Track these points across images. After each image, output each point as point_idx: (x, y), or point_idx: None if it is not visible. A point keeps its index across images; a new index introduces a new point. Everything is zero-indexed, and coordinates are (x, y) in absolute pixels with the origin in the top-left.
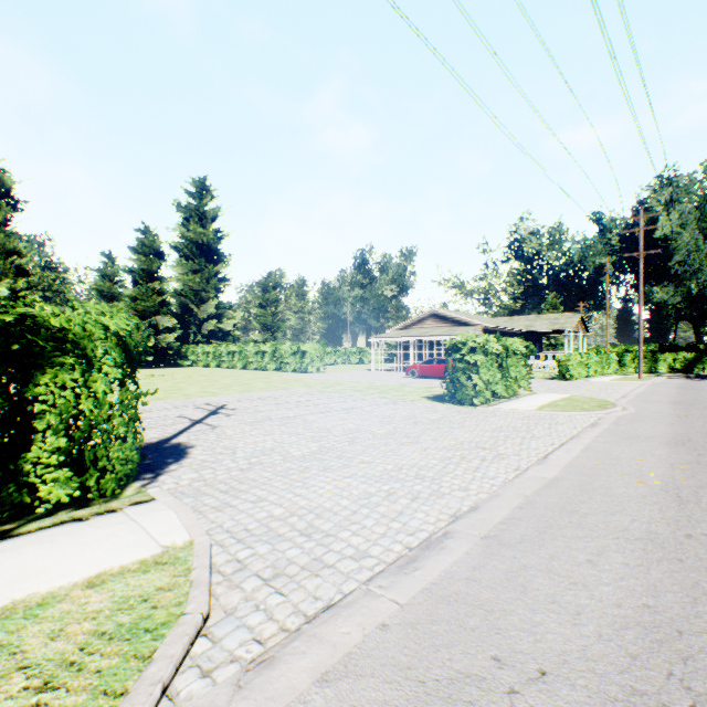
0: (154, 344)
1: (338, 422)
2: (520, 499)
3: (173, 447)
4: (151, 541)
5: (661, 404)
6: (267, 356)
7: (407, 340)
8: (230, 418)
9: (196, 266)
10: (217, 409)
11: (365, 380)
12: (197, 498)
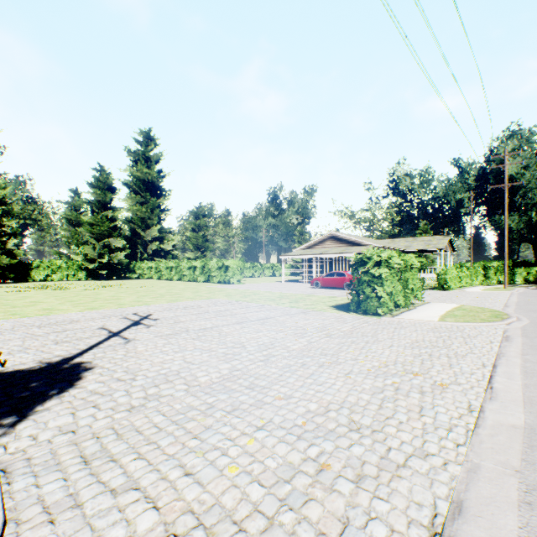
0: (107, 260)
1: (253, 335)
2: (515, 480)
3: (69, 370)
4: None
5: None
6: (198, 270)
7: (310, 258)
8: (148, 329)
9: (142, 199)
10: (140, 319)
11: (277, 290)
12: (36, 479)
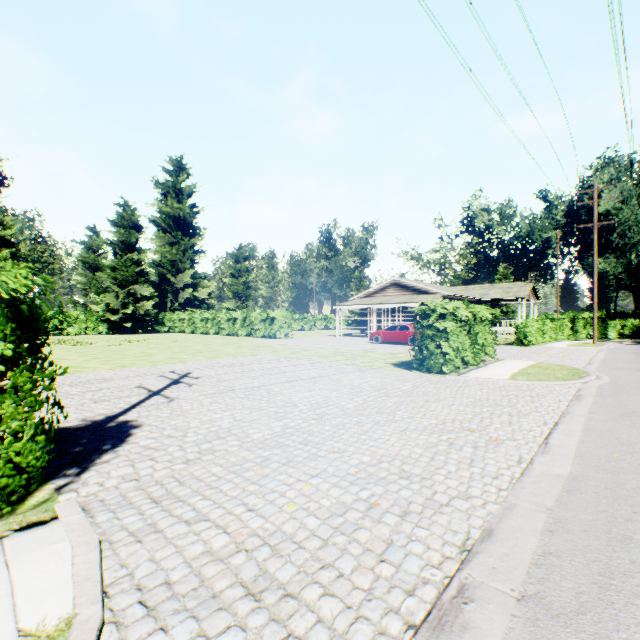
0: (132, 311)
1: (304, 393)
2: (544, 515)
3: (117, 428)
4: (7, 620)
5: (632, 372)
6: (238, 322)
7: (369, 308)
8: (191, 388)
9: (173, 239)
10: (180, 377)
11: (330, 346)
12: (116, 514)
